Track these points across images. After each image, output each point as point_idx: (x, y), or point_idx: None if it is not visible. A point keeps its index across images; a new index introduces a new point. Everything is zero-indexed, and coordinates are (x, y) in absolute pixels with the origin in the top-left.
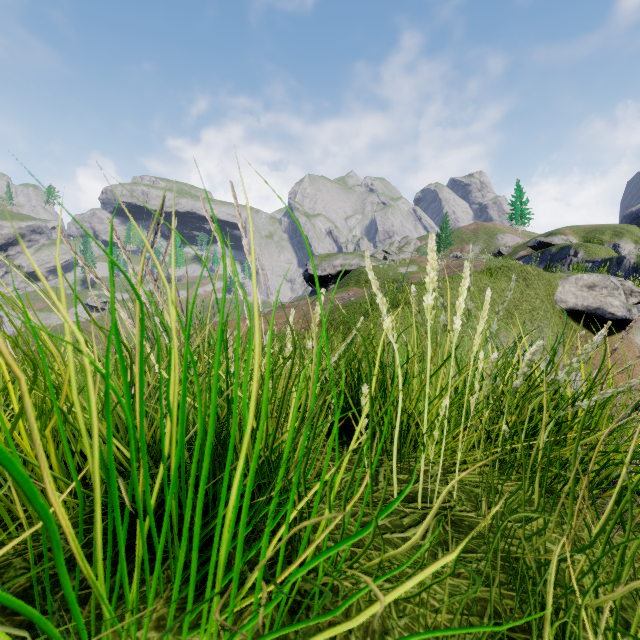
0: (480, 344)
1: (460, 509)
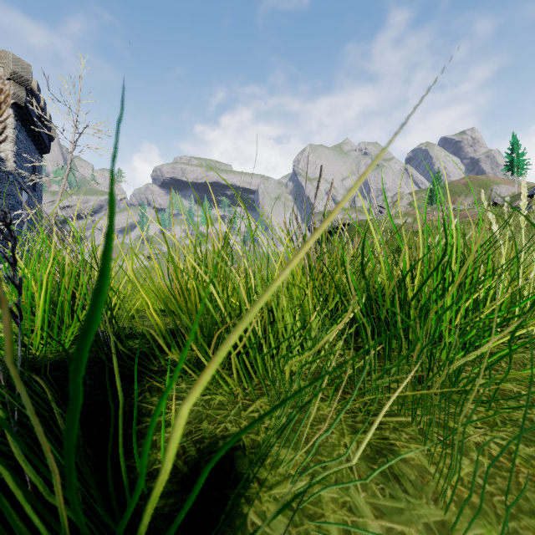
0: None
1: None
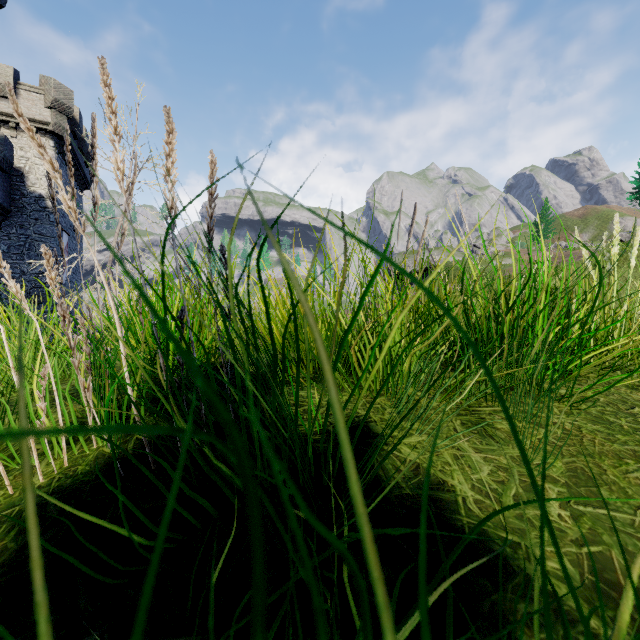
0: (638, 286)
1: (633, 368)
